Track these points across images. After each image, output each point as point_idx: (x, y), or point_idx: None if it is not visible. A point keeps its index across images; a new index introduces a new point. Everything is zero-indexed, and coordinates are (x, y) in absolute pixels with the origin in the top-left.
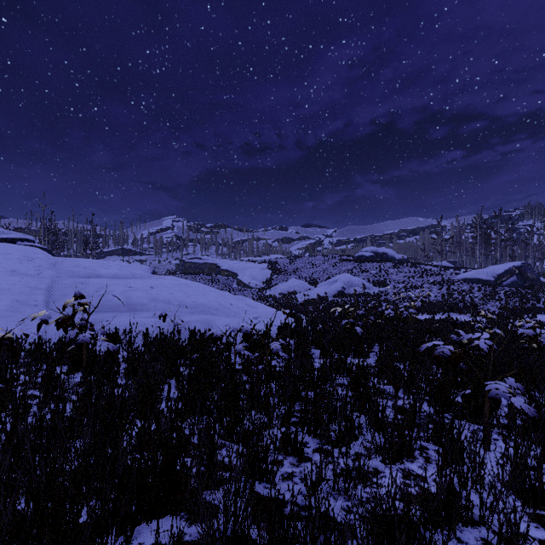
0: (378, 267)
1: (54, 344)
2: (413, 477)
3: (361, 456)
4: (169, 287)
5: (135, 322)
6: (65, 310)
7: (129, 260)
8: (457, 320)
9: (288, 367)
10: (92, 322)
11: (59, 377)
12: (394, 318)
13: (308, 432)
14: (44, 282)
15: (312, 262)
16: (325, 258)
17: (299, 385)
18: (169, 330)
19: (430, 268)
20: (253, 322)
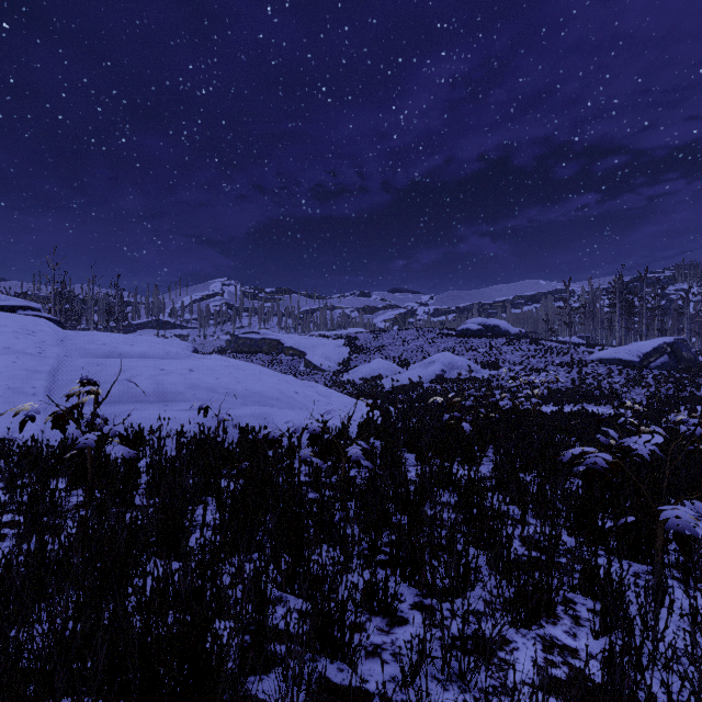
0: (488, 344)
1: (54, 447)
2: (558, 649)
3: (480, 614)
4: (215, 370)
5: (167, 416)
6: (73, 400)
7: (165, 334)
8: (593, 413)
9: (372, 481)
10: (108, 416)
11: (51, 496)
12: (512, 410)
13: (402, 577)
14: (47, 363)
15: (402, 338)
16: (419, 332)
17: (388, 506)
18: (211, 428)
19: (555, 345)
20: (325, 416)
